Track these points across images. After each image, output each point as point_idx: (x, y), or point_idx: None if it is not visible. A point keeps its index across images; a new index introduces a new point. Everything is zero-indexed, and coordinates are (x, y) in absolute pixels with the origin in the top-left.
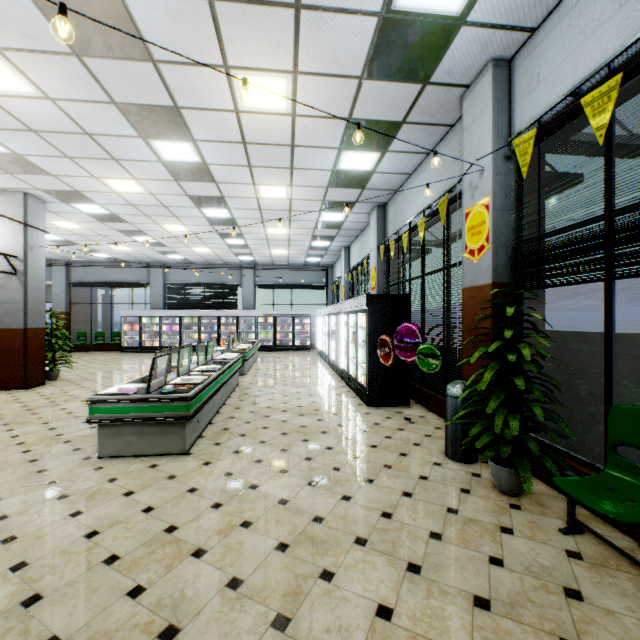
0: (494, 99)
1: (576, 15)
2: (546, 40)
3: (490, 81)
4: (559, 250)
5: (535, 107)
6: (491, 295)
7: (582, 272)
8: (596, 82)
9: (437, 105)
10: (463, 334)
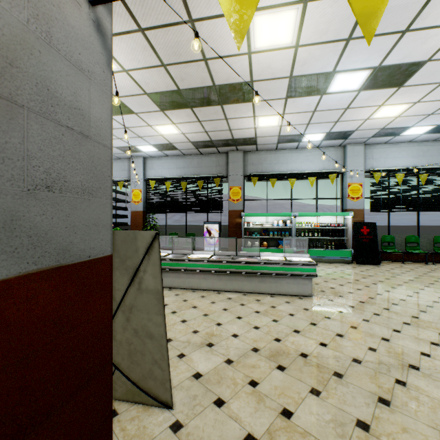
0: (143, 166)
1: (161, 162)
2: (155, 161)
3: (142, 161)
4: (159, 206)
5: (152, 173)
6: (142, 214)
7: (164, 211)
8: (165, 178)
9: (124, 156)
10: (131, 224)
